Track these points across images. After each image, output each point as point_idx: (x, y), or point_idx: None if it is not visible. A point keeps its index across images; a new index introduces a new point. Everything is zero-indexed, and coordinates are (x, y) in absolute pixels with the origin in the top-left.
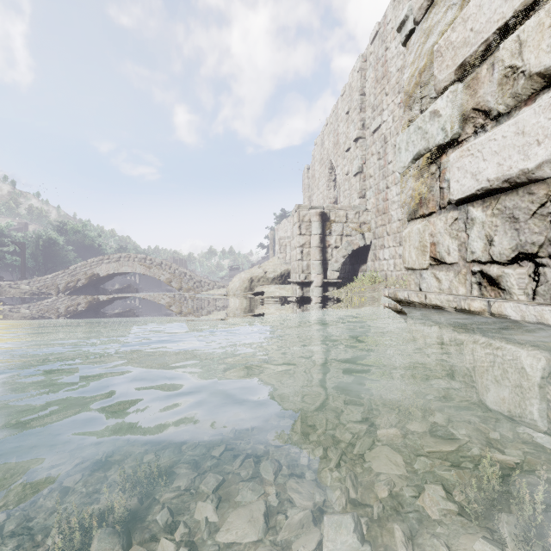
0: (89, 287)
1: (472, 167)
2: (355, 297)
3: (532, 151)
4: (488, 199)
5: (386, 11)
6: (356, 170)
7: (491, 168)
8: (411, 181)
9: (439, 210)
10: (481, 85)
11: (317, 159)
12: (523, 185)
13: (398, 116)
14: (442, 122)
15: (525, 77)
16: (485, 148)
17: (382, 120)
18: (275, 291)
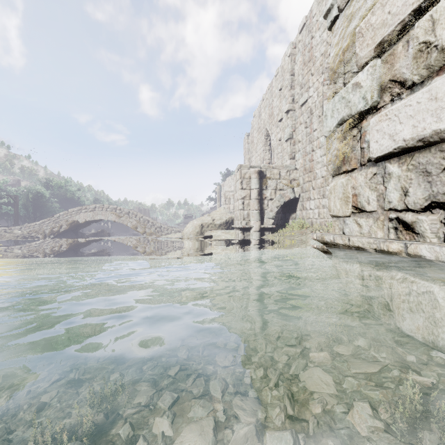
0: (69, 232)
1: (389, 129)
2: (286, 240)
3: (444, 114)
4: (404, 156)
5: (311, 7)
6: (287, 137)
7: (406, 129)
8: (336, 142)
9: (360, 167)
10: (397, 60)
11: (255, 128)
12: (435, 144)
13: (321, 92)
14: (363, 92)
15: (438, 51)
16: (402, 113)
17: (309, 95)
18: (221, 235)
